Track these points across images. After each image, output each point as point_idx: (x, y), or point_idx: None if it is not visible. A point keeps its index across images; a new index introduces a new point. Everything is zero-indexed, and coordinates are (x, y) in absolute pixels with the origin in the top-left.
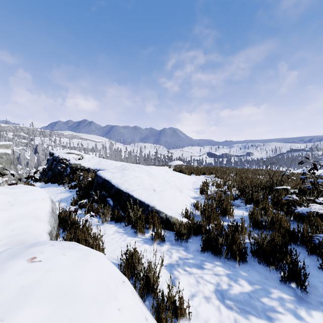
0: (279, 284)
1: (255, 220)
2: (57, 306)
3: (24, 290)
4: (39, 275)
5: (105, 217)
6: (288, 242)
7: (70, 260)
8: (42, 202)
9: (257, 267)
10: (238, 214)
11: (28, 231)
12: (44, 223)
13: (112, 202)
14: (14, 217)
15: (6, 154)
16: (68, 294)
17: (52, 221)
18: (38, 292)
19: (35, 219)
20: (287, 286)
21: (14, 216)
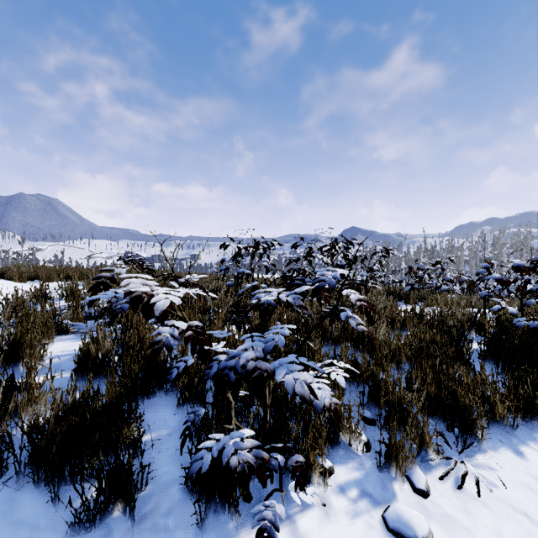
0: (69, 533)
1: (87, 356)
2: None
3: None
4: None
5: None
6: (149, 390)
7: None
8: None
9: (23, 503)
10: (69, 350)
11: None
12: None
13: None
14: None
15: None
16: None
17: None
18: None
19: None
20: (91, 529)
21: None
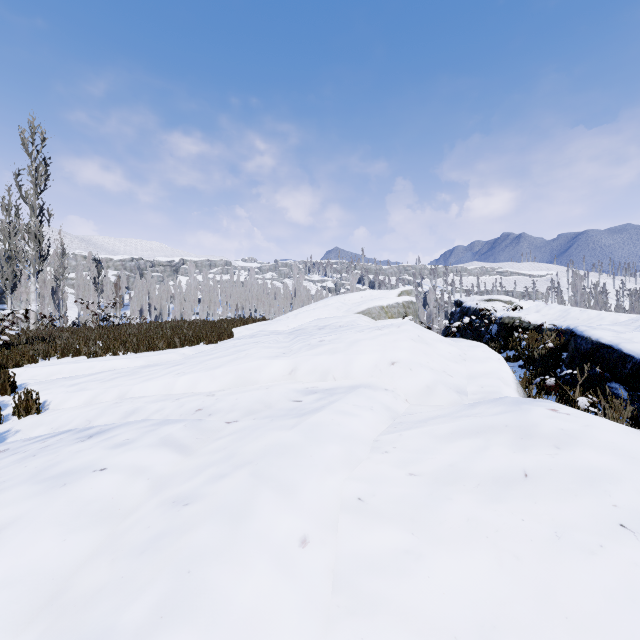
0: None
1: None
2: (626, 462)
3: (568, 433)
4: (577, 427)
5: (615, 415)
6: None
7: (616, 427)
8: (499, 362)
9: None
10: None
11: (501, 393)
12: (513, 390)
13: (624, 391)
14: (474, 374)
15: (413, 303)
16: (637, 459)
17: (520, 392)
18: (587, 440)
19: (501, 381)
20: None
21: (474, 373)
